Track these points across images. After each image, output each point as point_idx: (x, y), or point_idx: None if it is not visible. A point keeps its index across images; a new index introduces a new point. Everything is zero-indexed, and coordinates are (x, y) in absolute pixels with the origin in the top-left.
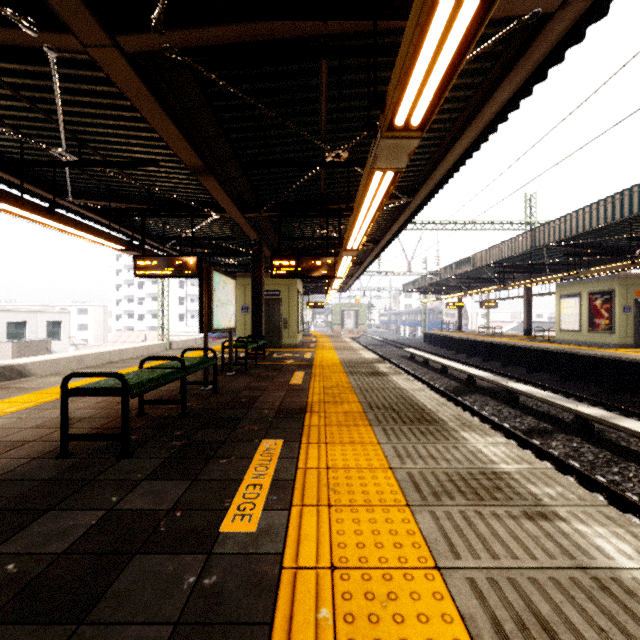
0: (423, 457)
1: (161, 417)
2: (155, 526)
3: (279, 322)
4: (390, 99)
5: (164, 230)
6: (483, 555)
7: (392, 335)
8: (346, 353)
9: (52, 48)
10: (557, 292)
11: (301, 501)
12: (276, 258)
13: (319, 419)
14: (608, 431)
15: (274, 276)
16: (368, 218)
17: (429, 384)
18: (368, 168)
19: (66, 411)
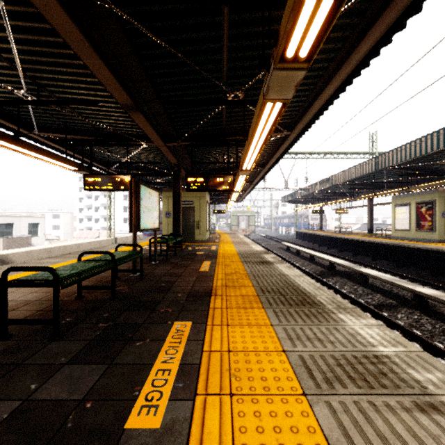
0: (311, 339)
1: (95, 300)
2: (63, 421)
3: (193, 224)
4: (283, 29)
5: (109, 157)
6: None
7: (273, 233)
8: (241, 246)
9: None
10: (392, 202)
11: (205, 389)
12: (190, 176)
13: (222, 302)
14: (439, 306)
15: (188, 189)
16: (259, 144)
17: (302, 269)
18: (261, 99)
19: (5, 300)
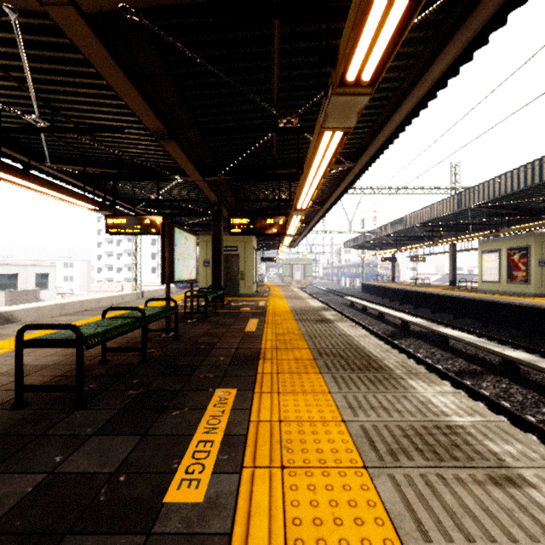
0: (375, 408)
1: (122, 364)
2: (94, 495)
3: (236, 274)
4: (343, 50)
5: (135, 193)
6: (456, 536)
7: (334, 285)
8: (295, 301)
9: (12, 7)
10: (479, 248)
11: (253, 461)
12: (233, 217)
13: (272, 366)
14: (532, 372)
15: (231, 233)
16: (316, 179)
17: (368, 329)
18: (318, 128)
19: (21, 362)
